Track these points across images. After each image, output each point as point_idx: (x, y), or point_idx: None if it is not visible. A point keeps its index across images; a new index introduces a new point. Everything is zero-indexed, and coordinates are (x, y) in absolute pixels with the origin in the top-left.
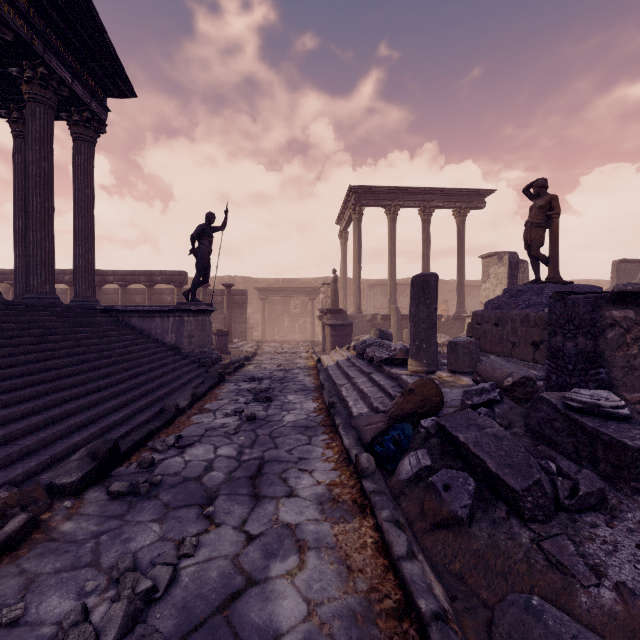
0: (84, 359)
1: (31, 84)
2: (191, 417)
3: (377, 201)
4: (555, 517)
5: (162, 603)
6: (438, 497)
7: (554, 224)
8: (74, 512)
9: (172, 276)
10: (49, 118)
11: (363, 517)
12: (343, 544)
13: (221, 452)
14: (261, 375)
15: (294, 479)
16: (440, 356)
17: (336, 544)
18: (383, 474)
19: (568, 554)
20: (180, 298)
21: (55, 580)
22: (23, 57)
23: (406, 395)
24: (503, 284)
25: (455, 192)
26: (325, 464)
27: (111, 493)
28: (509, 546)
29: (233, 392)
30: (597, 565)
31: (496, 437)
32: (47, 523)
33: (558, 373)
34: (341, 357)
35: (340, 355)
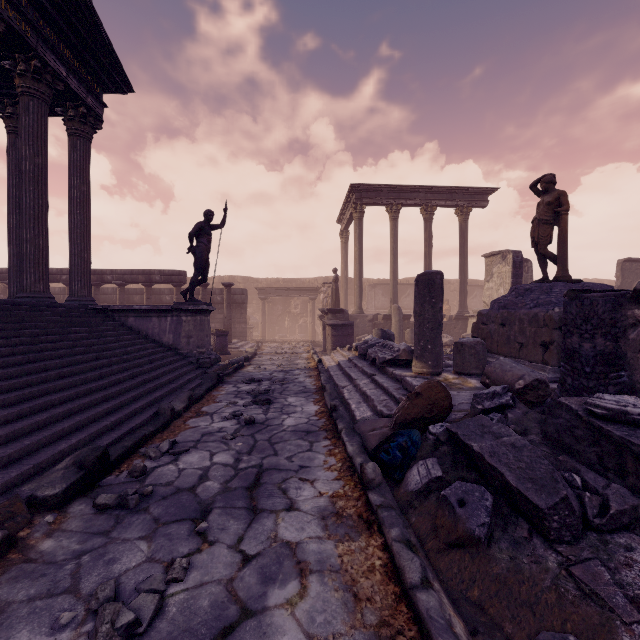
0: (76, 360)
1: (24, 77)
2: (187, 421)
3: (378, 200)
4: (584, 538)
5: (145, 639)
6: (452, 513)
7: (563, 221)
8: (56, 528)
9: (171, 275)
10: (43, 112)
11: (370, 534)
12: (348, 566)
13: (217, 459)
14: (261, 376)
15: (294, 490)
16: (444, 357)
17: (341, 566)
18: (389, 484)
19: (603, 583)
20: (179, 298)
21: (27, 610)
22: (16, 49)
23: (412, 399)
24: (507, 283)
25: (457, 190)
26: (327, 473)
27: (97, 506)
28: (534, 571)
29: (232, 394)
30: (638, 597)
31: (514, 447)
32: (25, 541)
33: (574, 376)
34: (342, 358)
35: (341, 356)
